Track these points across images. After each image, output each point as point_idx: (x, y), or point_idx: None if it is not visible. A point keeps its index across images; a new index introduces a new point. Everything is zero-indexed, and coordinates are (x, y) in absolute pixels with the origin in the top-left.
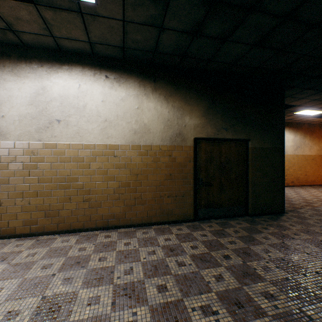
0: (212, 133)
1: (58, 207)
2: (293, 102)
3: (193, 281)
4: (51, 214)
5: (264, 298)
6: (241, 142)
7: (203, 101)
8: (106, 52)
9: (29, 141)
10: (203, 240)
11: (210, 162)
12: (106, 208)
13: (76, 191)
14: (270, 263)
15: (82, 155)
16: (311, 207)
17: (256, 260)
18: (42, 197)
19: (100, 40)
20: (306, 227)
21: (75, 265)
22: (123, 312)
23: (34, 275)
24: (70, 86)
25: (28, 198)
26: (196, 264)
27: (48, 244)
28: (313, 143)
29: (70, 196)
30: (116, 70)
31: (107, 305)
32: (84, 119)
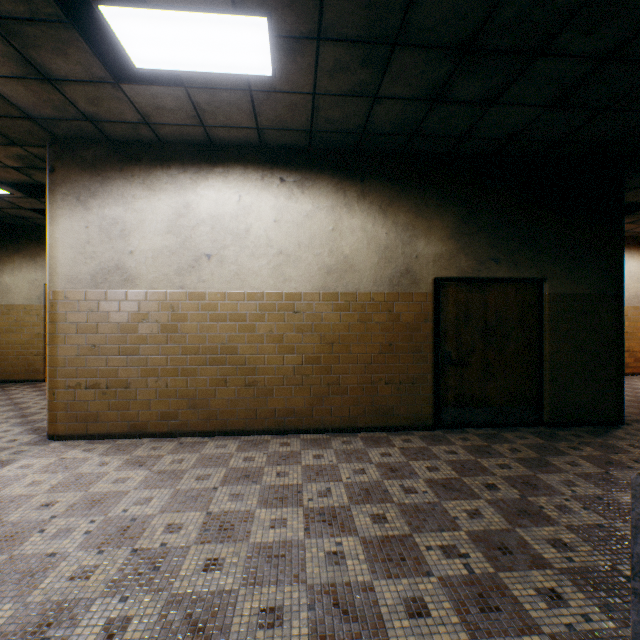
0: (468, 268)
1: (207, 394)
2: None
3: (429, 514)
4: (198, 403)
5: (551, 546)
6: (527, 284)
7: (451, 211)
8: (282, 140)
9: (167, 289)
10: (449, 459)
11: (465, 323)
12: (281, 399)
13: (235, 369)
14: (573, 502)
15: (243, 310)
16: None
17: (547, 496)
18: (184, 377)
19: (274, 124)
20: None
21: (242, 479)
22: (322, 540)
23: (189, 487)
24: (225, 199)
25: (166, 378)
26: (435, 492)
27: (197, 449)
28: None
29: (226, 377)
30: (298, 167)
31: (298, 530)
32: (247, 253)
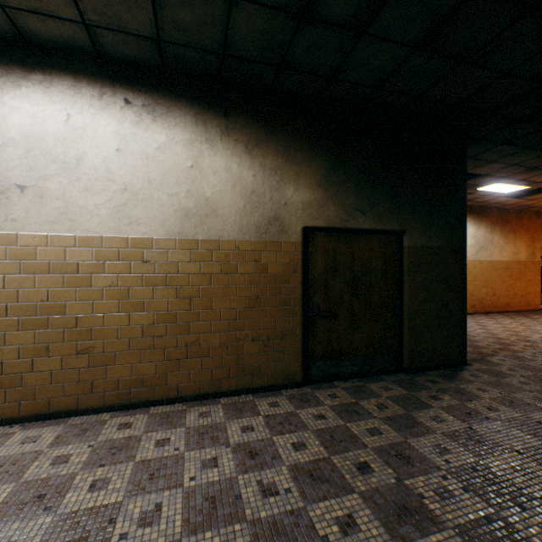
0: (336, 218)
1: (20, 367)
2: (477, 169)
3: (291, 537)
4: (5, 381)
5: None
6: (389, 236)
7: (320, 158)
8: (124, 50)
9: None
10: (317, 427)
11: (333, 274)
12: (126, 366)
13: (61, 333)
14: (452, 481)
15: (74, 258)
16: (510, 351)
17: (423, 474)
18: None
19: (106, 20)
20: (507, 392)
21: (31, 504)
22: None
23: None
24: (47, 116)
25: None
26: (301, 489)
27: None
28: (506, 241)
29: (48, 345)
30: (148, 89)
31: None
32: (79, 186)
